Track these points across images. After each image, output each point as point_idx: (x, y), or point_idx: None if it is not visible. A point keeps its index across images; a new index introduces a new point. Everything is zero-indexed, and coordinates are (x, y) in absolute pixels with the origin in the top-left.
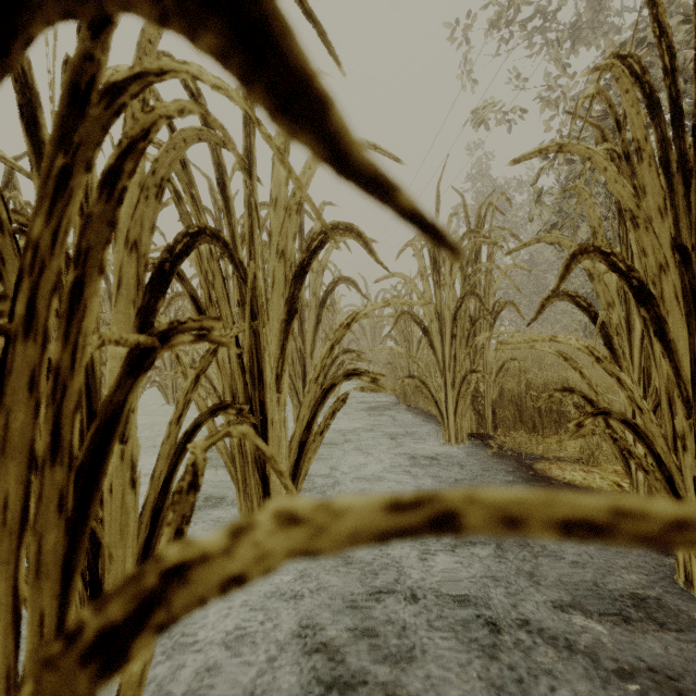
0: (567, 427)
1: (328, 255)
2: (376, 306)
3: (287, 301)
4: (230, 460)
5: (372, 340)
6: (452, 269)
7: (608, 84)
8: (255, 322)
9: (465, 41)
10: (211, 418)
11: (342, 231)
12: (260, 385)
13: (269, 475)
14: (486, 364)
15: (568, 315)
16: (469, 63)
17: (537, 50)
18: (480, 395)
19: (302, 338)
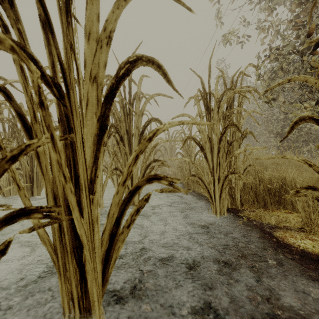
0: (284, 205)
1: (145, 105)
2: (173, 124)
3: (99, 118)
4: (52, 249)
5: (170, 155)
6: (219, 110)
7: (298, 16)
8: (70, 135)
9: (218, 2)
10: (6, 226)
11: (144, 62)
12: (76, 188)
13: (84, 262)
14: (236, 168)
15: (266, 143)
16: (220, 13)
17: (255, 6)
18: (232, 186)
19: (130, 153)
